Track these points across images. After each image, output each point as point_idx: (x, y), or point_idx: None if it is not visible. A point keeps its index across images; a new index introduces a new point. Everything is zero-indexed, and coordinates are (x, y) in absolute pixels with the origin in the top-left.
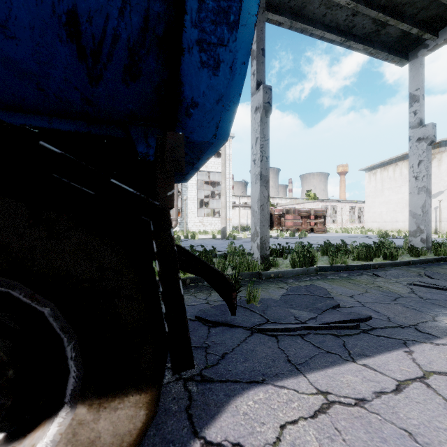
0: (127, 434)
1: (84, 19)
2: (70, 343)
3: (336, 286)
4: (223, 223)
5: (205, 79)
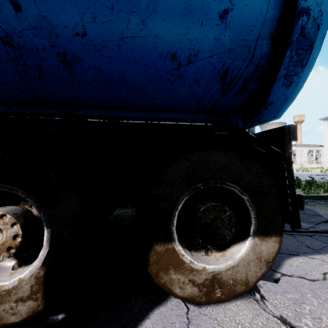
0: (271, 253)
1: (230, 72)
2: (252, 212)
3: (319, 209)
4: None
5: (282, 91)
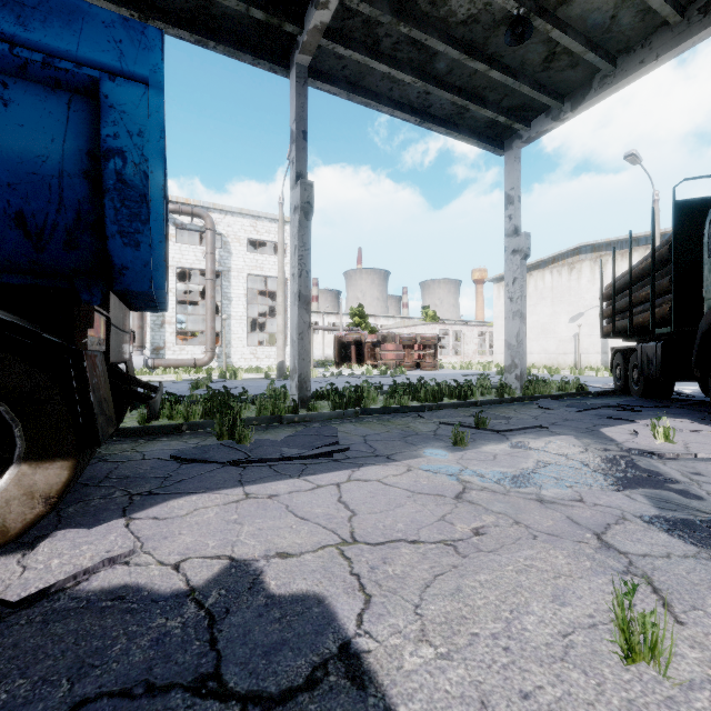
0: (55, 484)
1: (30, 216)
2: (17, 428)
3: (362, 427)
4: (279, 356)
5: (130, 253)
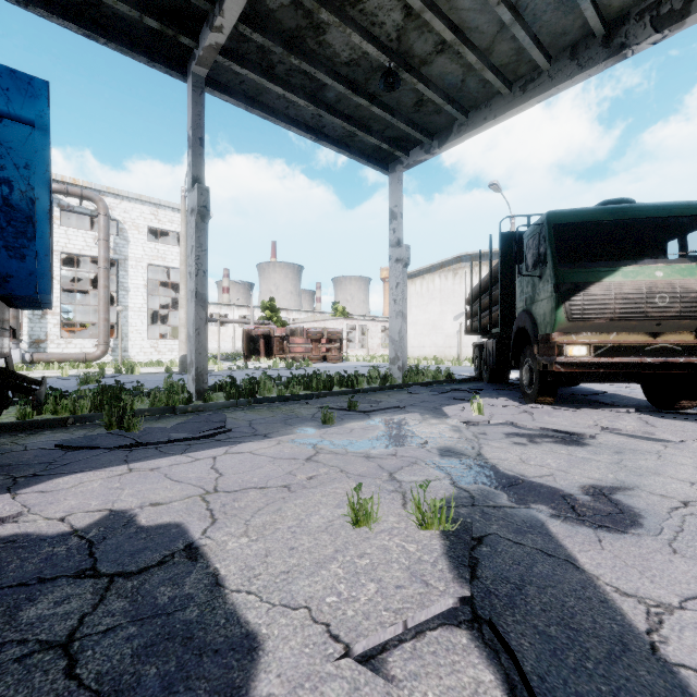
0: None
1: None
2: None
3: (252, 414)
4: (182, 350)
5: (16, 264)
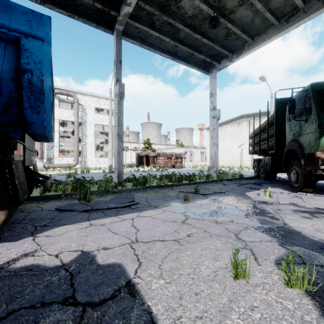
0: None
1: None
2: None
3: (146, 194)
4: (110, 162)
5: (35, 116)
